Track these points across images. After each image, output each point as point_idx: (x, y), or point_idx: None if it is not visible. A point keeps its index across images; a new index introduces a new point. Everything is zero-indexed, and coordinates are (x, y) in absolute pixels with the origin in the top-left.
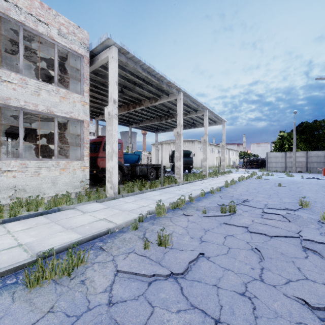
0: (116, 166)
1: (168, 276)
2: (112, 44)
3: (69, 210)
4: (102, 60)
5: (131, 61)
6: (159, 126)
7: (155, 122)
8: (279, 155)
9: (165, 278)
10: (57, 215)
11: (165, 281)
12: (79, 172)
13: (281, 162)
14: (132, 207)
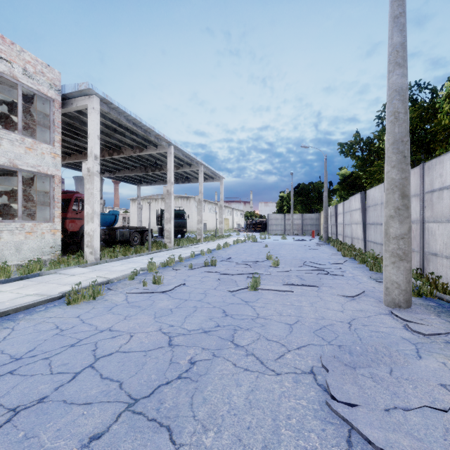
0: (98, 229)
1: (162, 292)
2: (93, 93)
3: (51, 275)
4: (78, 107)
5: (114, 111)
6: (143, 178)
7: (138, 172)
8: (279, 217)
9: (160, 294)
10: (40, 278)
11: (160, 294)
12: (49, 237)
13: (280, 224)
14: (122, 269)
